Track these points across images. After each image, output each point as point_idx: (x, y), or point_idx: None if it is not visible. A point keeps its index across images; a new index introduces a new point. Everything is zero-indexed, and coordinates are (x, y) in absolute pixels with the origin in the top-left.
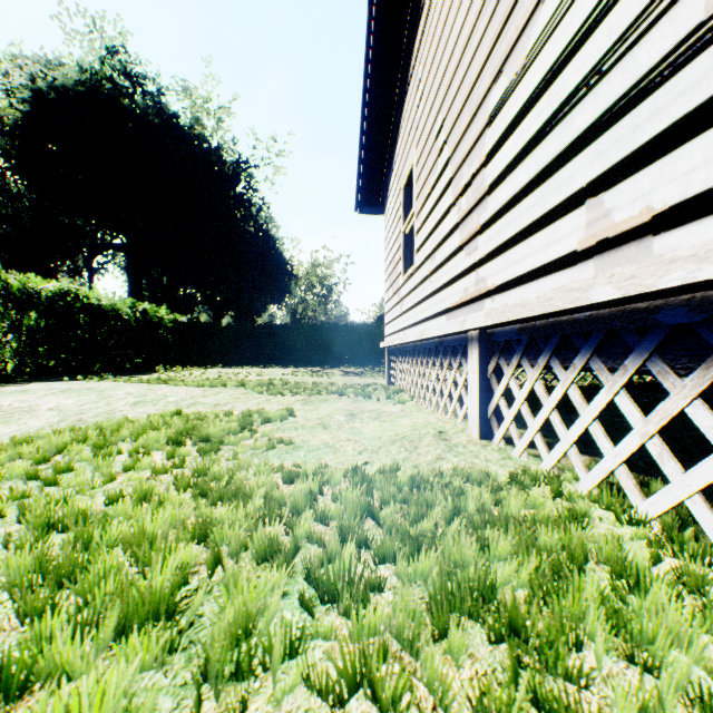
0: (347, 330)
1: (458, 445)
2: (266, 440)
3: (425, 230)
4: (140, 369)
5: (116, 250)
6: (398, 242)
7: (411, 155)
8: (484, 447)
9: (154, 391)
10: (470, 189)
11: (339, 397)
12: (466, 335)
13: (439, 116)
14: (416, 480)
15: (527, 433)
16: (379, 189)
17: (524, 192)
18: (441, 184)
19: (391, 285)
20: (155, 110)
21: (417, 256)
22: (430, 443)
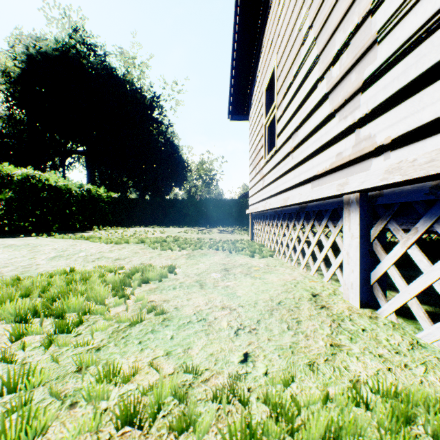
0: (222, 202)
1: (342, 316)
2: (140, 305)
3: (286, 115)
4: (84, 228)
5: (79, 154)
6: (260, 134)
7: (272, 61)
8: (373, 321)
9: (74, 247)
10: (346, 51)
11: (215, 251)
12: (335, 200)
13: (303, 8)
14: (342, 439)
15: None
16: (244, 101)
17: None
18: (305, 67)
19: (254, 168)
20: (102, 66)
21: (278, 139)
22: (311, 314)
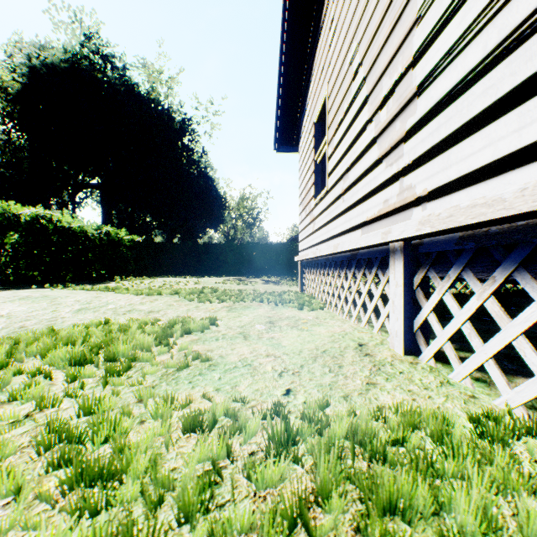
0: (267, 248)
1: (384, 362)
2: (184, 354)
3: (337, 153)
4: (103, 278)
5: (93, 188)
6: (310, 170)
7: (323, 91)
8: (412, 365)
9: (99, 298)
10: (392, 98)
11: (260, 303)
12: (384, 248)
13: (353, 42)
14: (357, 434)
15: (474, 357)
16: (293, 131)
17: (476, 73)
18: (356, 105)
19: (304, 208)
20: (121, 81)
21: (329, 179)
22: (354, 360)
